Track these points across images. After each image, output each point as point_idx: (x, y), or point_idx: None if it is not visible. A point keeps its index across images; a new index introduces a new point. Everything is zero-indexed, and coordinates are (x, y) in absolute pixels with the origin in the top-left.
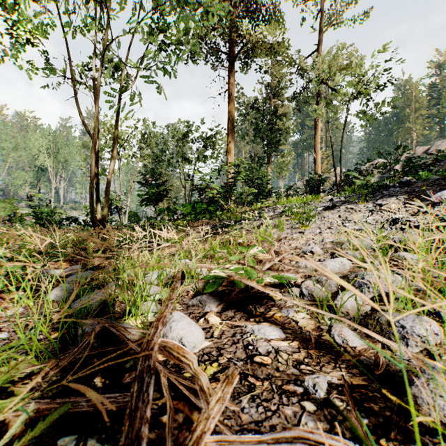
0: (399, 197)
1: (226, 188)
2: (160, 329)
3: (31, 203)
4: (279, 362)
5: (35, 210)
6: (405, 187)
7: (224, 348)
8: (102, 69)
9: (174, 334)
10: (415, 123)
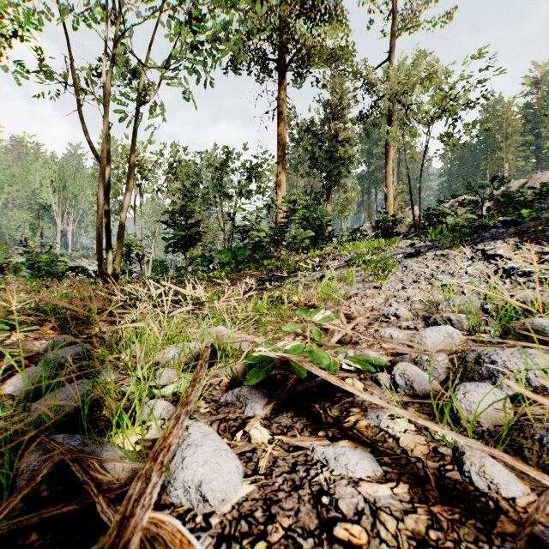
0: (507, 240)
1: (275, 230)
2: (153, 485)
3: (25, 250)
4: (381, 538)
5: (31, 258)
6: (512, 228)
7: (278, 499)
8: (111, 71)
9: (188, 474)
10: (507, 152)
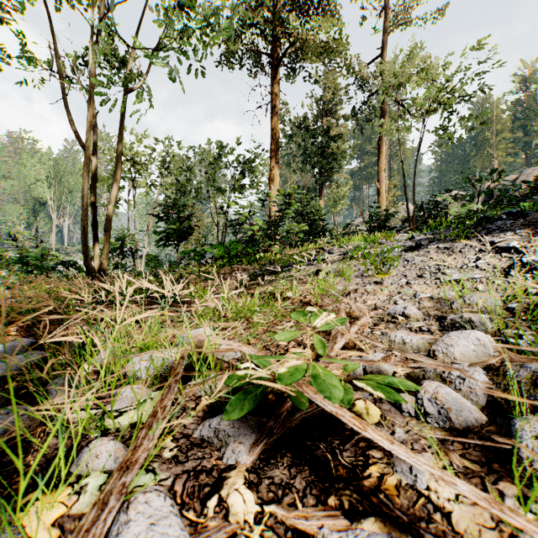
0: (518, 232)
1: (268, 224)
2: None
3: (15, 244)
4: None
5: (20, 252)
6: (519, 219)
7: None
8: (95, 54)
9: None
10: (497, 149)
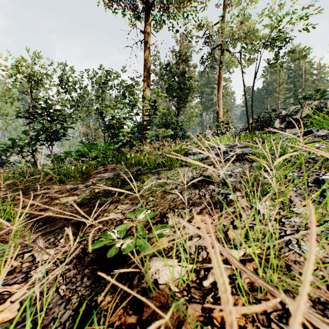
0: None
1: (139, 127)
2: None
3: None
4: None
5: None
6: None
7: None
8: None
9: None
10: (280, 94)
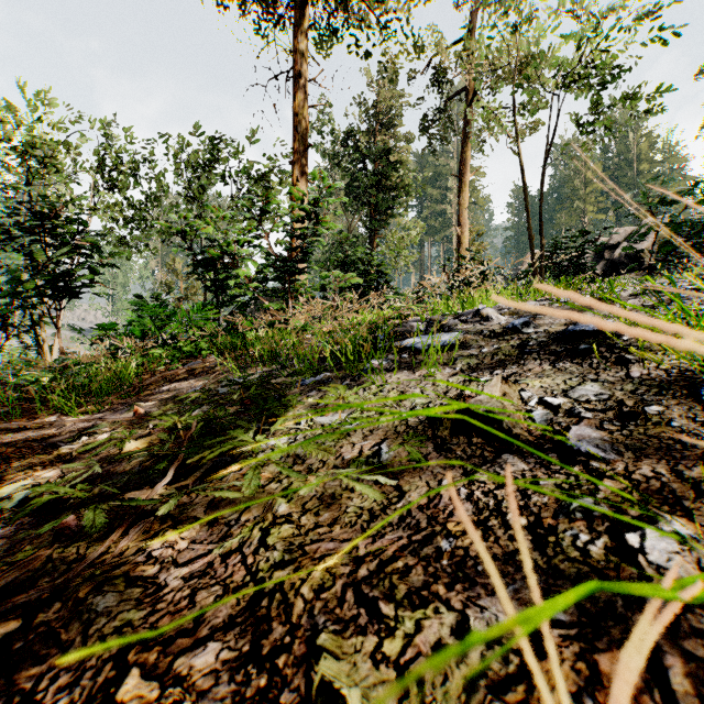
0: None
1: (279, 266)
2: None
3: None
4: None
5: None
6: None
7: None
8: None
9: None
10: (587, 202)
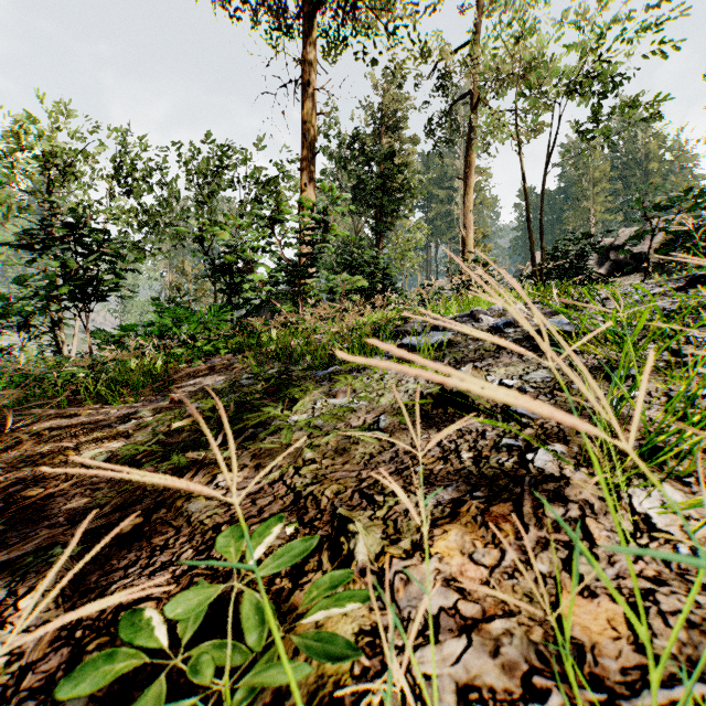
0: None
1: (290, 270)
2: None
3: None
4: None
5: None
6: None
7: None
8: None
9: None
10: (595, 202)
